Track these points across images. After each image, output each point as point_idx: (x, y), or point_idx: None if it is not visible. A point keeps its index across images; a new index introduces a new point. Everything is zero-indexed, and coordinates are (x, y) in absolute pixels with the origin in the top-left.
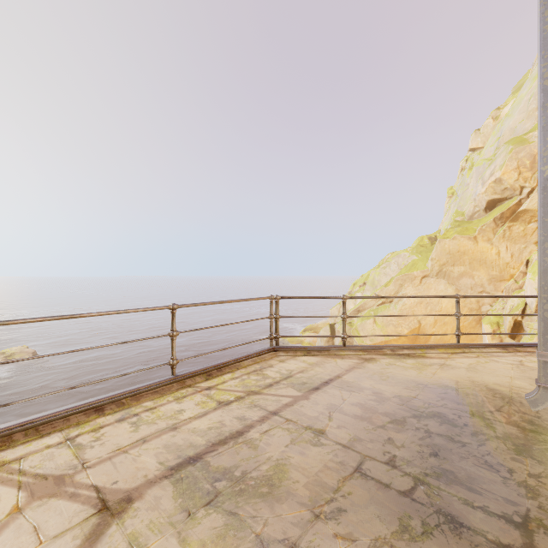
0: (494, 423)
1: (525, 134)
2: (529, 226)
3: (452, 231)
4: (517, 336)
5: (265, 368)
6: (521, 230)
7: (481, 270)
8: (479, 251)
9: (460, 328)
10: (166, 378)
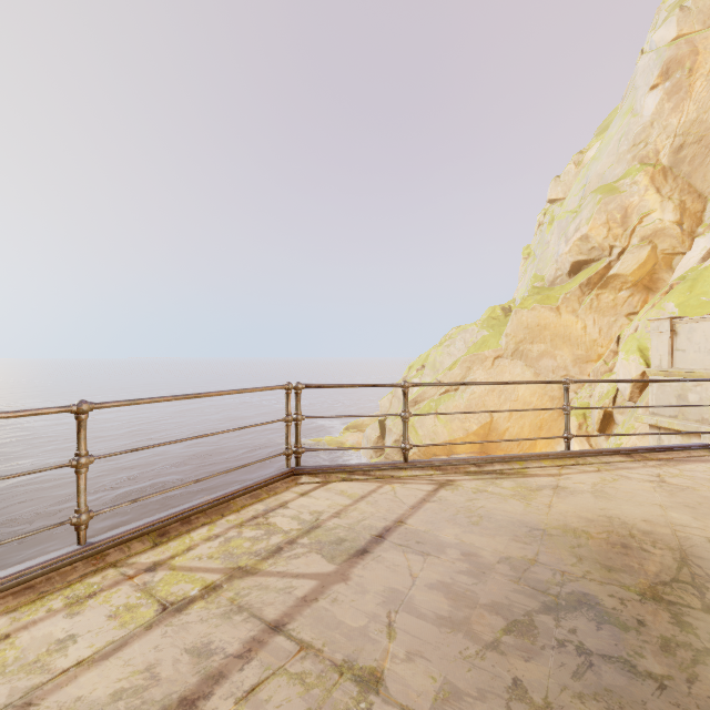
0: (685, 612)
1: (615, 182)
2: (620, 295)
3: (531, 300)
4: (607, 430)
5: (274, 511)
6: (611, 300)
7: (565, 348)
8: (562, 325)
9: (539, 421)
10: (60, 554)
